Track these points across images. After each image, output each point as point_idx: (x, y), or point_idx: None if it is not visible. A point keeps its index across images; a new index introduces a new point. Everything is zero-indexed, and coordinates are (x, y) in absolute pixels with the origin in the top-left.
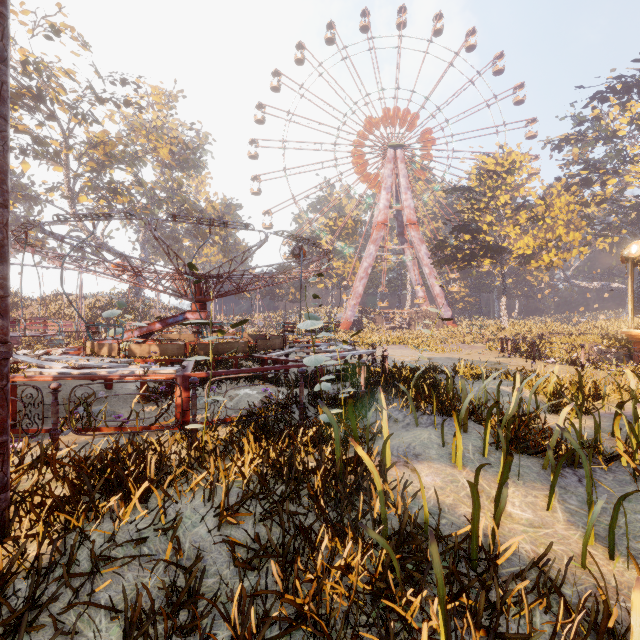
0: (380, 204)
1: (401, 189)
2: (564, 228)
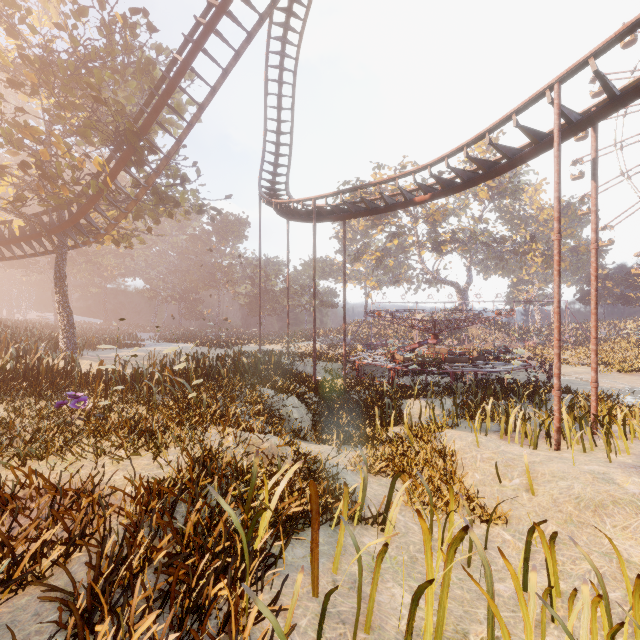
0: None
1: None
2: None
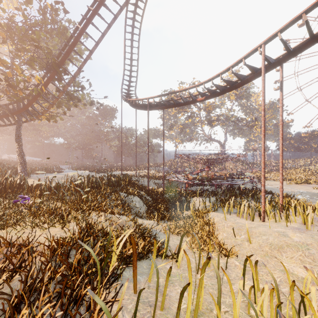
0: None
1: None
2: None
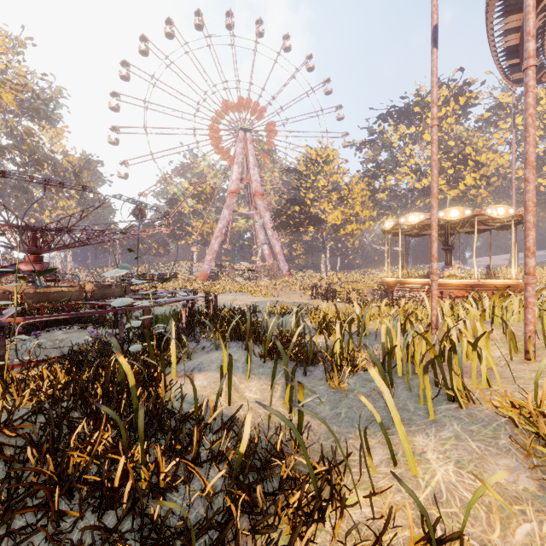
0: (233, 176)
1: (250, 165)
2: (360, 207)
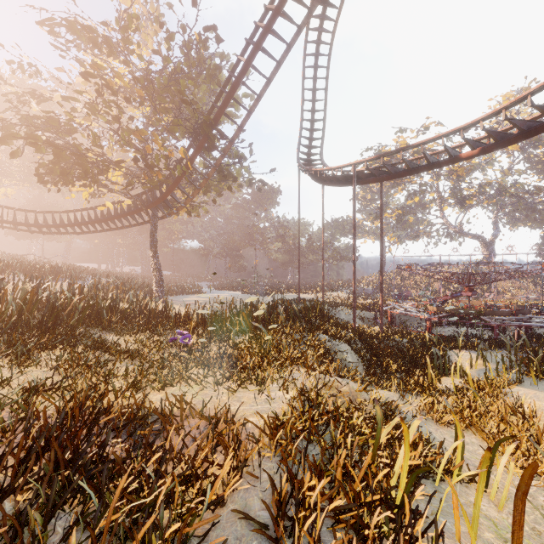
0: None
1: None
2: None
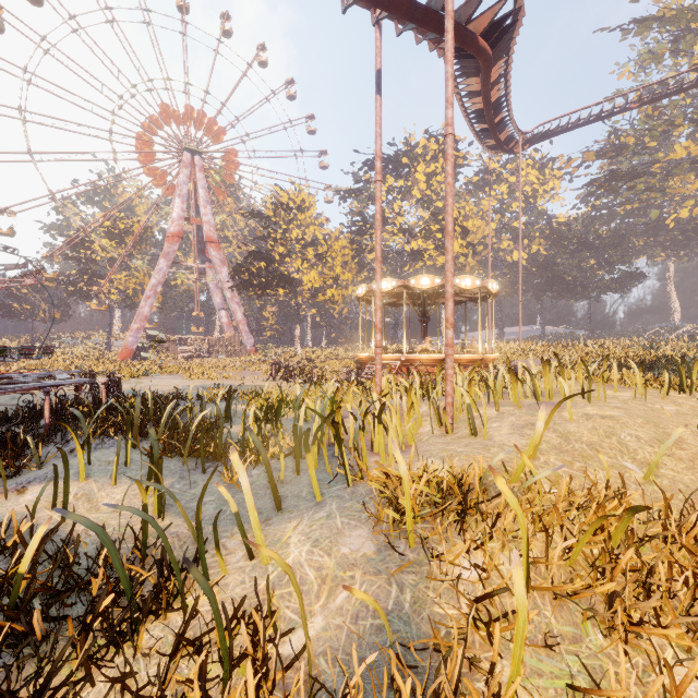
0: (174, 213)
1: (200, 201)
2: (341, 268)
